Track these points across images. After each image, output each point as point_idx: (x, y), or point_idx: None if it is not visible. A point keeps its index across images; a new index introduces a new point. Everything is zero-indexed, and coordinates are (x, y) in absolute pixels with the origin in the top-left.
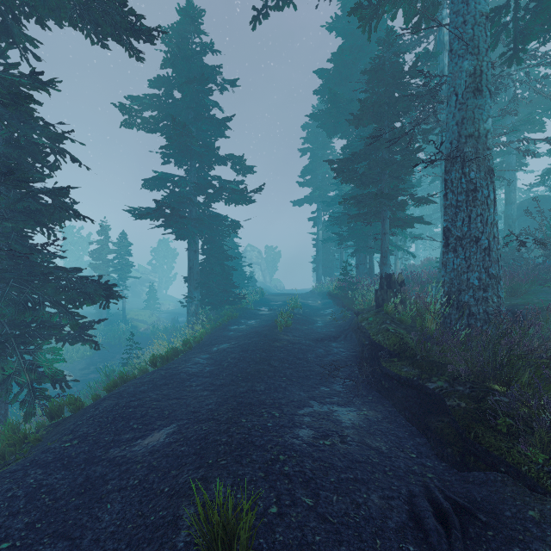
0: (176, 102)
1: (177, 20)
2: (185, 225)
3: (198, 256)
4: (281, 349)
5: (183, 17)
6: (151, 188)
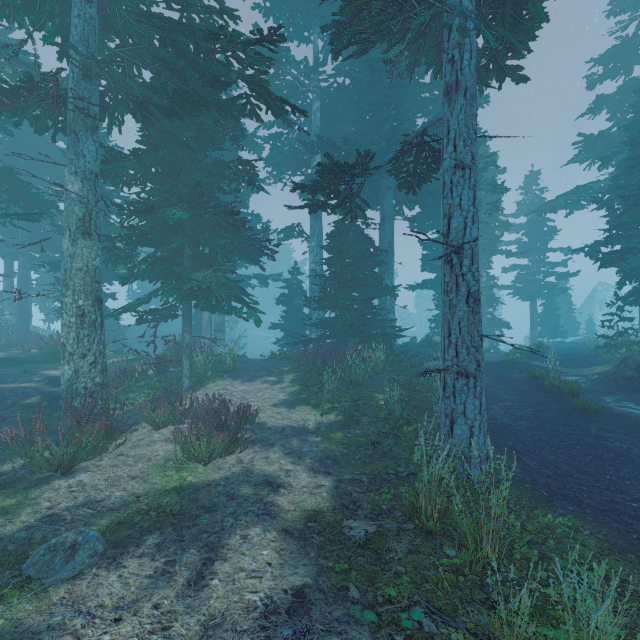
0: (522, 225)
1: (524, 183)
2: (531, 296)
3: (536, 309)
4: (578, 349)
5: (528, 185)
6: (506, 272)
